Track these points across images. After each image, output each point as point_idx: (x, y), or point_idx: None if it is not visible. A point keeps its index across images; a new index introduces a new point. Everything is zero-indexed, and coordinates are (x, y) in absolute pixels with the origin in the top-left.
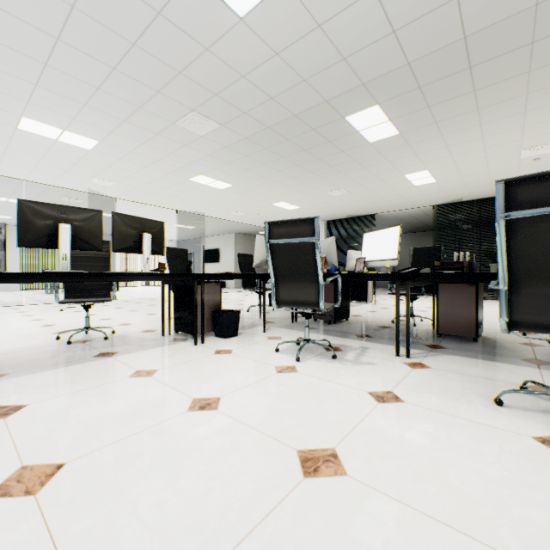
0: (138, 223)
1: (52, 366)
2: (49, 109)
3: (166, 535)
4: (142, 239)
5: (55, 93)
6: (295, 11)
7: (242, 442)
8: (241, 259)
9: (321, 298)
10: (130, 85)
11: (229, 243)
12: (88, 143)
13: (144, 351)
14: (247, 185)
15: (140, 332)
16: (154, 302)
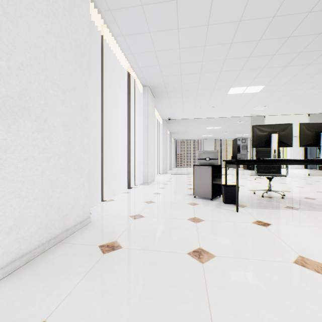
0: (315, 126)
1: (264, 207)
2: (243, 79)
3: None
4: (318, 137)
5: (249, 69)
6: None
7: None
8: None
9: None
10: (296, 41)
11: None
12: (258, 89)
13: (320, 212)
14: None
15: (302, 198)
16: (292, 179)
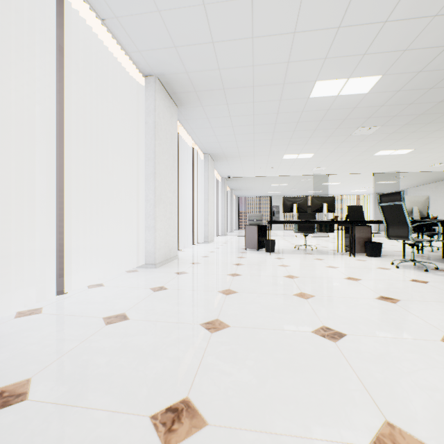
0: (321, 199)
1: (291, 253)
2: (292, 150)
3: (304, 274)
4: (323, 206)
5: (294, 144)
6: (397, 77)
7: (334, 273)
8: None
9: (409, 234)
10: (322, 131)
11: (439, 191)
12: (309, 156)
13: (324, 255)
14: (429, 145)
15: (328, 250)
16: None
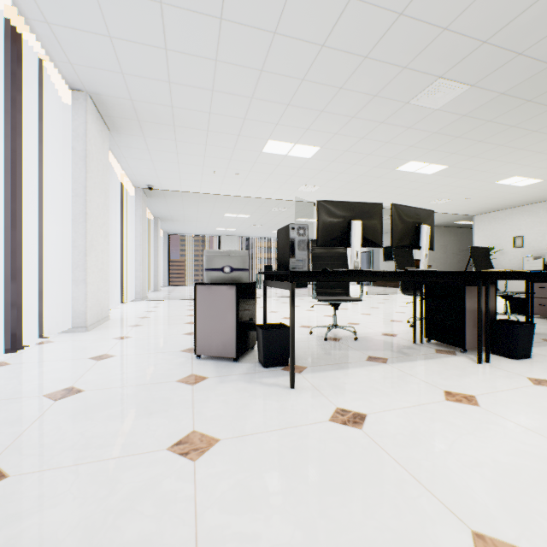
0: (413, 213)
1: (337, 365)
2: (290, 126)
3: None
4: (416, 232)
5: (300, 107)
6: None
7: None
8: (474, 254)
9: None
10: (374, 71)
11: None
12: (310, 152)
13: (418, 363)
14: (470, 162)
15: (380, 334)
16: None
